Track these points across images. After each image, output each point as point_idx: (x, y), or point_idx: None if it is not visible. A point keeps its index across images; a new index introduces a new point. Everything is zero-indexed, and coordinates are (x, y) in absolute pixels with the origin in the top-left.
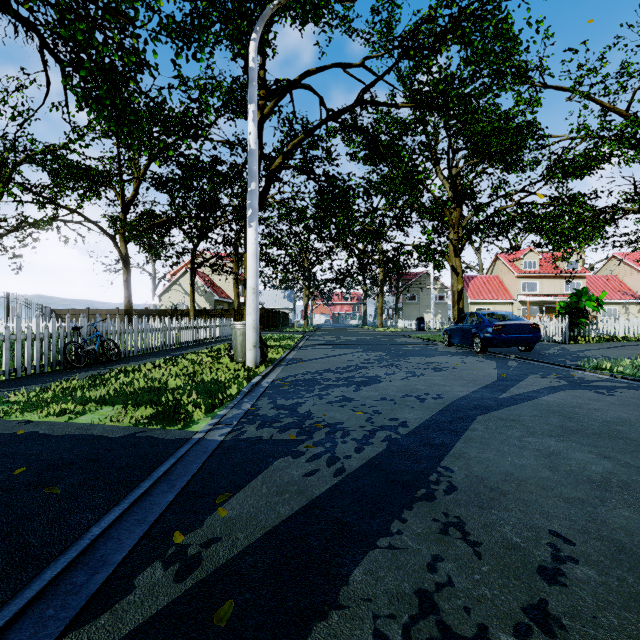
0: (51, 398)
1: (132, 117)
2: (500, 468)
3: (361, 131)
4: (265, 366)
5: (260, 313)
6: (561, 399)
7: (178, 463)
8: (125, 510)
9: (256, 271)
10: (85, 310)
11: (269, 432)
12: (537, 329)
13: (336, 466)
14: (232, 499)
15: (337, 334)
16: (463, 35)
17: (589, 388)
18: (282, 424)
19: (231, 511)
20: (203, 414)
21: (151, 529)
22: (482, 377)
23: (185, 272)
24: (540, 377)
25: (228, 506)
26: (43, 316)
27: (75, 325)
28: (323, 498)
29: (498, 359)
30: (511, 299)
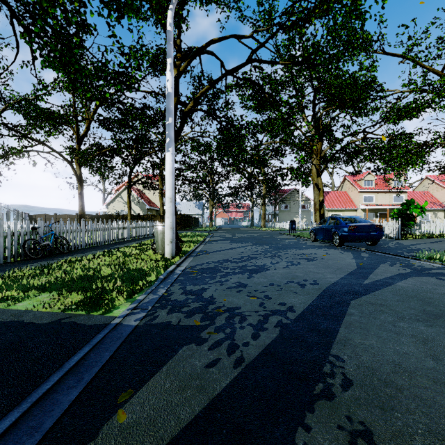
0: (0, 286)
1: (76, 66)
2: (386, 357)
3: (251, 82)
4: (179, 257)
5: (178, 217)
6: (413, 285)
7: (92, 351)
8: (23, 413)
9: (172, 185)
10: (53, 215)
11: (177, 317)
12: (380, 229)
13: (236, 355)
14: (134, 397)
15: (233, 232)
16: (328, 9)
17: (430, 275)
18: (189, 309)
19: (130, 414)
20: (124, 299)
21: (42, 441)
22: (345, 266)
23: (125, 188)
24: (389, 265)
25: (129, 407)
26: (23, 219)
27: (33, 226)
28: (224, 396)
29: (353, 251)
30: (355, 208)
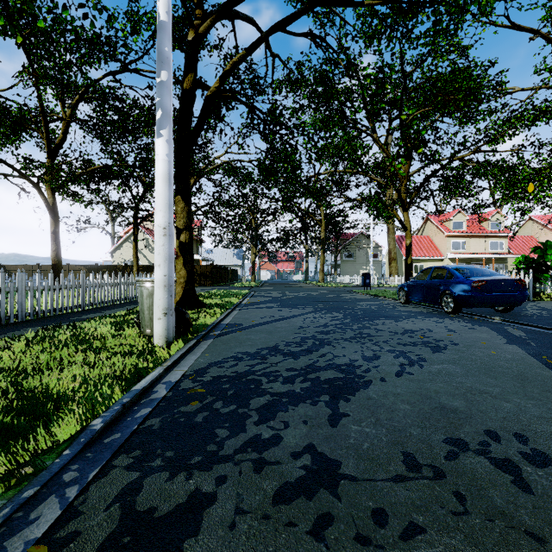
0: None
1: None
2: None
3: (315, 40)
4: (184, 341)
5: (208, 269)
6: None
7: None
8: None
9: (168, 202)
10: (35, 266)
11: None
12: (523, 286)
13: None
14: None
15: (282, 289)
16: None
17: None
18: None
19: None
20: None
21: None
22: (522, 366)
23: None
24: None
25: None
26: None
27: None
28: None
29: (486, 324)
30: (441, 257)
